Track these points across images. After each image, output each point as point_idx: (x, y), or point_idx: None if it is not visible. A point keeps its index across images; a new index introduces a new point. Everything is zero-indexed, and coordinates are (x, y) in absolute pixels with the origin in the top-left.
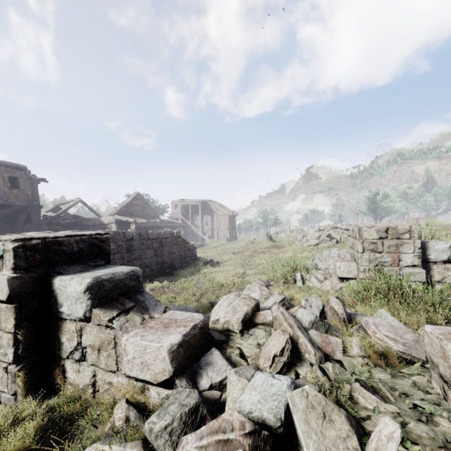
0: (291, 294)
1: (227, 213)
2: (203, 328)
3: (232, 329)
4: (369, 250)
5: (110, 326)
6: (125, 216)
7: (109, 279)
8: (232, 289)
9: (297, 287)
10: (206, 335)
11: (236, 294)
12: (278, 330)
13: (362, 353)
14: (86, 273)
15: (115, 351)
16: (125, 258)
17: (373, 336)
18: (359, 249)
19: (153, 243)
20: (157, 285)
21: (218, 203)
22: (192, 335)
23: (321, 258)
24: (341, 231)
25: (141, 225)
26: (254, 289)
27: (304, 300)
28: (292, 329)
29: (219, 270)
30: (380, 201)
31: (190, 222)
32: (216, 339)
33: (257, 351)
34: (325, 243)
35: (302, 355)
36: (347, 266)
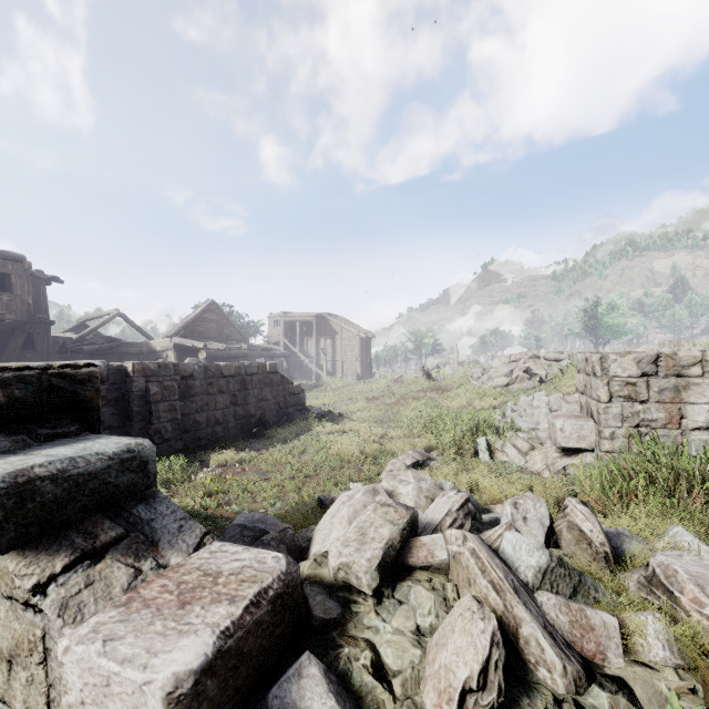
0: (472, 479)
1: (357, 335)
2: (283, 596)
3: (355, 584)
4: (622, 397)
5: (34, 605)
6: (191, 339)
7: (55, 475)
8: (364, 466)
9: (482, 466)
10: (293, 607)
11: (368, 489)
12: (467, 599)
13: (676, 659)
14: (9, 457)
15: (45, 674)
16: (176, 409)
17: (694, 611)
18: (602, 395)
19: (229, 383)
20: (231, 456)
21: (342, 318)
22: (249, 625)
23: (517, 410)
24: (547, 363)
25: (216, 353)
26: (405, 478)
27: (511, 505)
28: (502, 597)
29: (342, 429)
30: (603, 315)
31: (298, 348)
32: (317, 617)
33: (416, 659)
34: (520, 383)
35: (530, 670)
36: (577, 426)
